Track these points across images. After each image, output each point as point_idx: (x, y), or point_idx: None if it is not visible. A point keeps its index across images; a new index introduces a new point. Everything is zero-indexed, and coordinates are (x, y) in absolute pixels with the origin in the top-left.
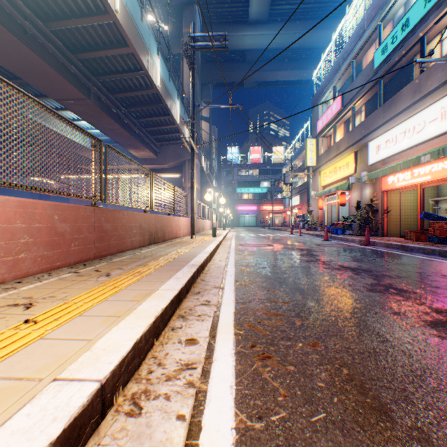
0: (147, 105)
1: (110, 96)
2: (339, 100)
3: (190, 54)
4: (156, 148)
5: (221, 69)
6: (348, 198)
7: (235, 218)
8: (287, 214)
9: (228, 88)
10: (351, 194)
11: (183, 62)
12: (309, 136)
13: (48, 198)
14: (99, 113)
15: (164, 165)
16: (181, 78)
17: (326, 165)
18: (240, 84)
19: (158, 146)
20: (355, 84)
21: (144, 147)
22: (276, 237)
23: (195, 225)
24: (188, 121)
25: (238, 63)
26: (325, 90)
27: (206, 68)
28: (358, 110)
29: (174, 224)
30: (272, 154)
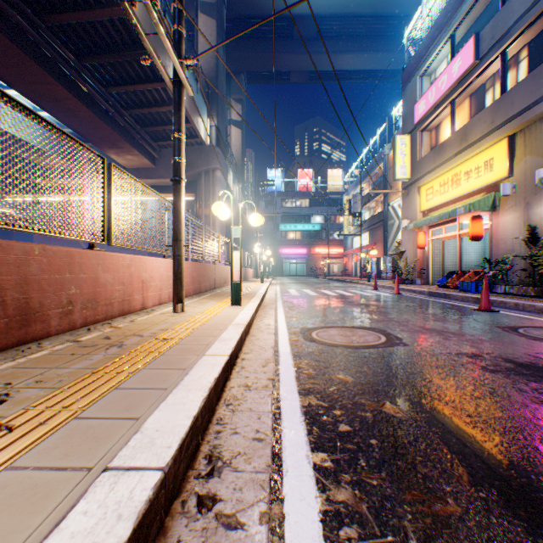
0: (119, 53)
1: (32, 16)
2: (471, 49)
3: (208, 5)
4: (152, 150)
5: (258, 49)
6: (488, 226)
7: (278, 264)
8: (349, 259)
9: (269, 82)
10: (498, 218)
11: (198, 20)
12: (386, 145)
13: (9, 235)
14: (9, 50)
15: (167, 180)
16: (196, 45)
17: (435, 174)
18: (285, 76)
19: (157, 148)
20: (514, 3)
21: (128, 145)
22: (360, 297)
23: (205, 275)
24: (204, 109)
25: (283, 41)
26: (433, 47)
27: (236, 47)
28: (513, 60)
29: (110, 276)
30: (327, 179)
